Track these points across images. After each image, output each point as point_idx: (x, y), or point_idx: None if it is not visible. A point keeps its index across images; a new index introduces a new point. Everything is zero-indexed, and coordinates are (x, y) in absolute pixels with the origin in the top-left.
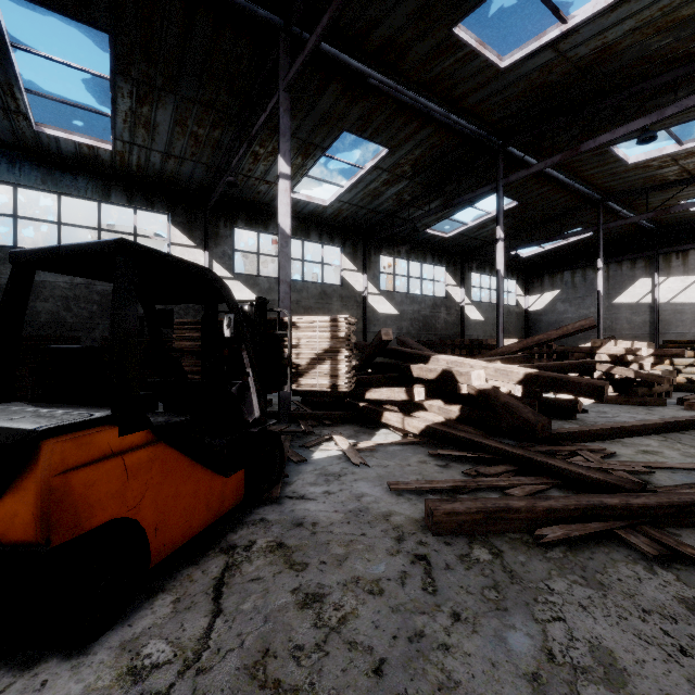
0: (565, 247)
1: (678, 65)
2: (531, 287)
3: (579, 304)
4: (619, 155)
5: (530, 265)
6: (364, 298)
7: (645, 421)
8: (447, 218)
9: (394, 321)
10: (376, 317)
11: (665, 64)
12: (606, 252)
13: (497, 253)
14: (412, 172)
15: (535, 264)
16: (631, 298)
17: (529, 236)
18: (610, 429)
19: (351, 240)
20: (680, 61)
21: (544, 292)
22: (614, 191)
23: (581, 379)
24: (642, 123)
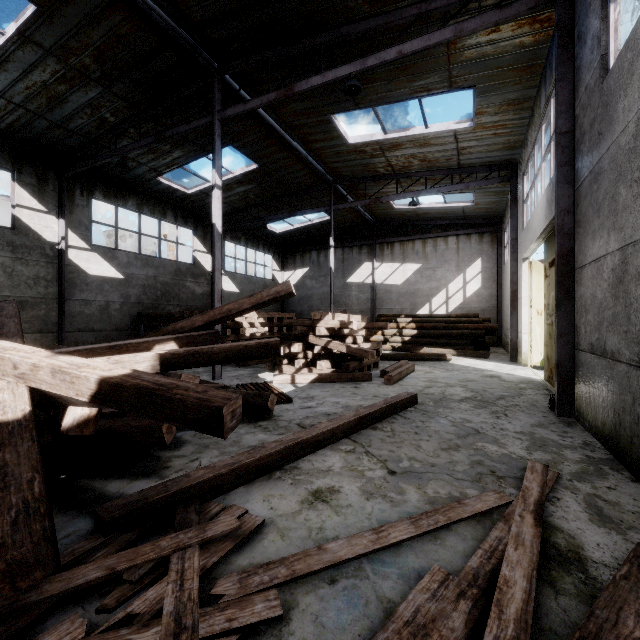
0: (311, 227)
1: (377, 12)
2: (286, 263)
3: (323, 281)
4: (340, 130)
5: (285, 242)
6: (60, 251)
7: (336, 421)
8: (182, 167)
9: (117, 287)
10: (84, 280)
11: (366, 4)
12: (342, 237)
13: (213, 203)
14: (100, 71)
15: (289, 242)
16: (359, 278)
17: (278, 209)
18: (285, 450)
19: (34, 166)
20: (378, 6)
21: (297, 269)
22: (341, 175)
23: (193, 390)
24: (348, 70)
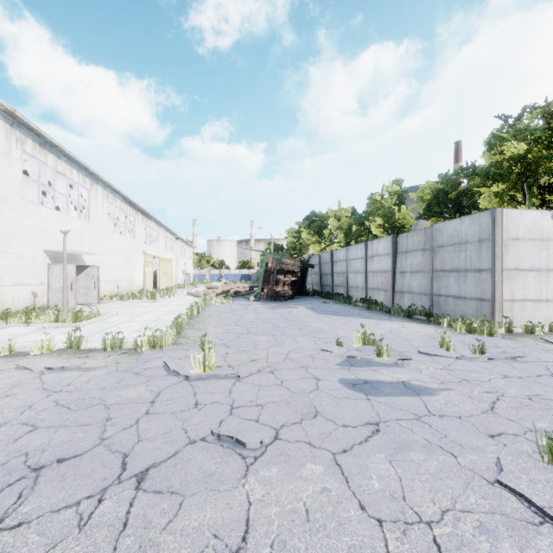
0: None
1: None
2: None
3: None
4: None
5: None
6: None
7: None
8: None
9: None
10: None
11: None
12: None
13: None
14: None
15: None
16: None
17: None
18: None
19: None
20: None
21: None
22: None
23: None
24: None
